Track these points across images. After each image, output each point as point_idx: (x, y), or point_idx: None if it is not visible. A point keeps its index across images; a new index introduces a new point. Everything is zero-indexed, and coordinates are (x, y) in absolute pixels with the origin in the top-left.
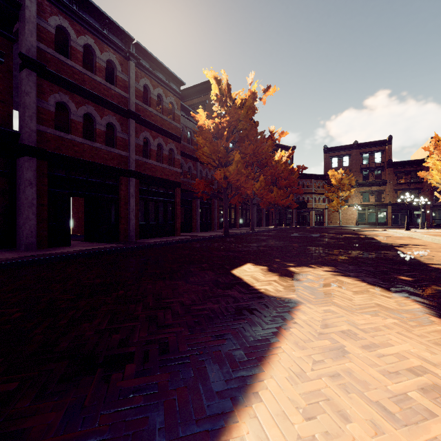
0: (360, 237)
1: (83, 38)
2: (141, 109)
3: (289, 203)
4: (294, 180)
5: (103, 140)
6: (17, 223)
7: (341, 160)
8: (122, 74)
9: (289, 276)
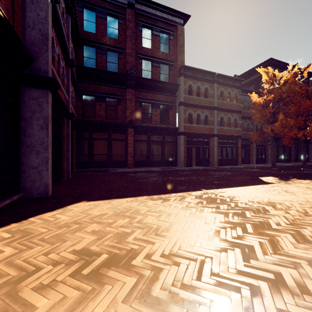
0: None
1: (196, 85)
2: (219, 103)
3: None
4: None
5: (203, 123)
6: (177, 158)
7: None
8: (211, 91)
9: (284, 180)
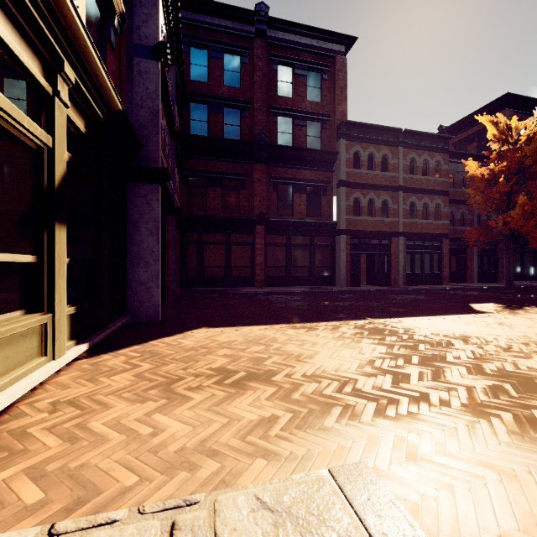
0: None
1: (367, 151)
2: (408, 180)
3: None
4: None
5: (379, 214)
6: (335, 272)
7: None
8: (393, 160)
9: (512, 309)
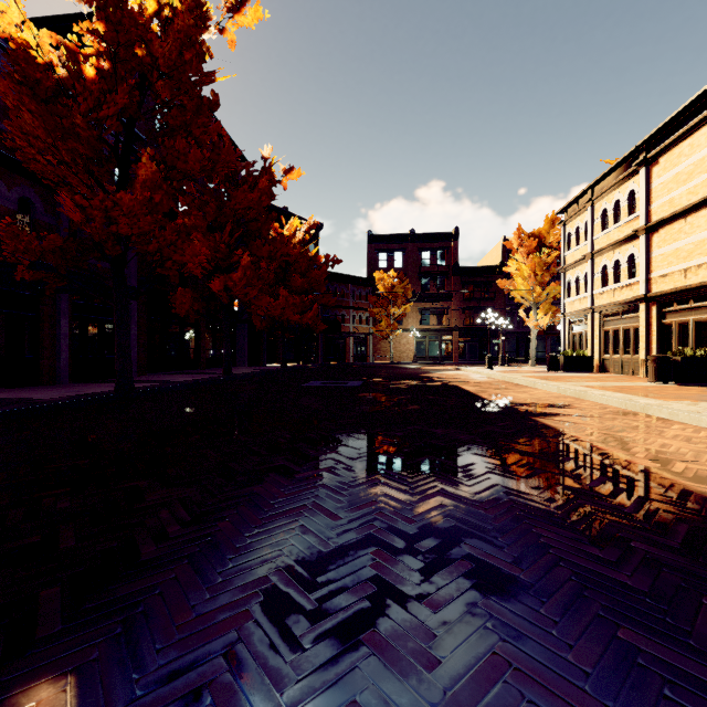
0: (436, 386)
1: None
2: None
3: (311, 322)
4: (320, 281)
5: None
6: None
7: (392, 258)
8: None
9: None
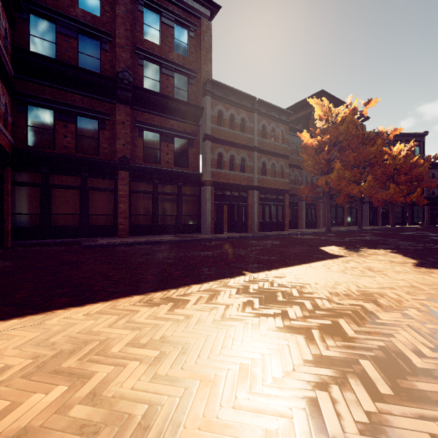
0: None
1: (229, 111)
2: (261, 143)
3: (415, 199)
4: (421, 173)
5: (239, 169)
6: (201, 220)
7: None
8: (249, 123)
9: (354, 251)
